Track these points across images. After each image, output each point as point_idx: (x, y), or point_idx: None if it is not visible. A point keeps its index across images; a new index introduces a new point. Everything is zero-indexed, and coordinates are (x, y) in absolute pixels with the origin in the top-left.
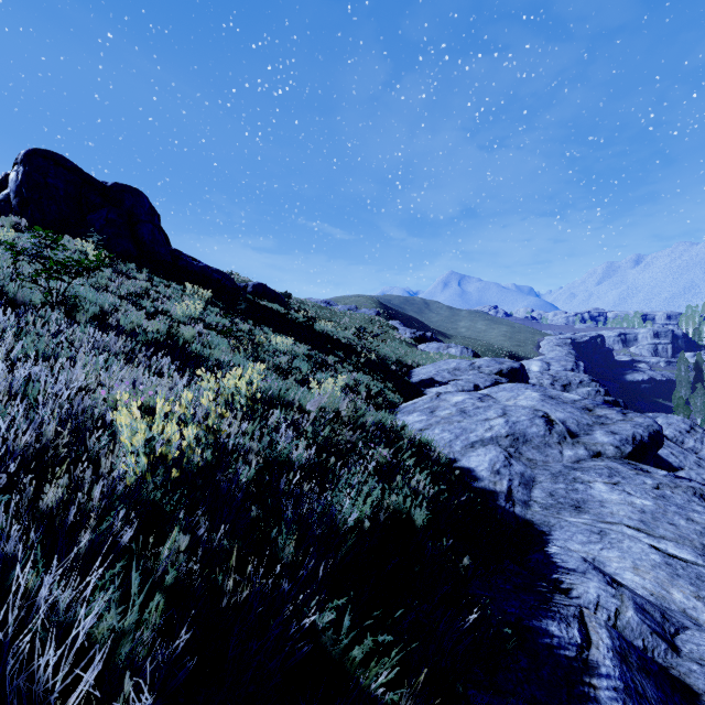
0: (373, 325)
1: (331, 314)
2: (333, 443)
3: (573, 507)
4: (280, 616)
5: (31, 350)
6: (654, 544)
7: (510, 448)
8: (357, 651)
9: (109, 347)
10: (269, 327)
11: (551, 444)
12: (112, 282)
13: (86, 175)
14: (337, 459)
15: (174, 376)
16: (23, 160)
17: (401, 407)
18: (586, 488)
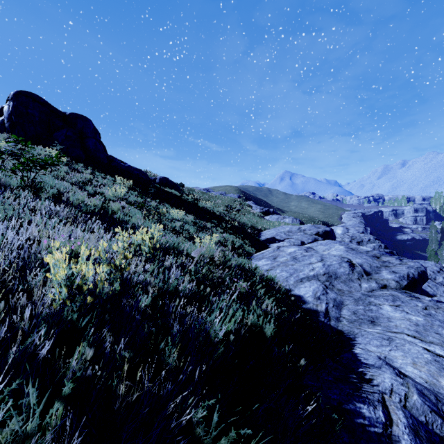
0: (236, 204)
1: (209, 197)
2: (209, 278)
3: (369, 321)
4: (165, 409)
5: (2, 215)
6: (426, 347)
7: (326, 282)
8: (223, 441)
9: (59, 214)
10: (169, 204)
11: (353, 279)
12: (68, 174)
13: (53, 108)
14: (211, 290)
15: (100, 232)
16: (13, 98)
17: (254, 255)
18: (378, 309)
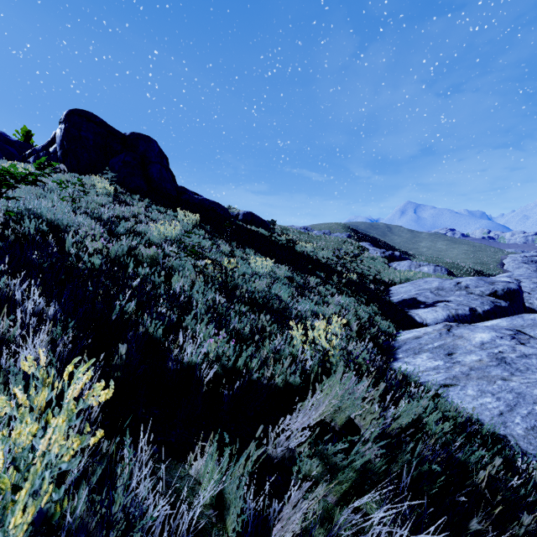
0: (346, 246)
1: (308, 238)
2: None
3: None
4: None
5: None
6: None
7: None
8: None
9: None
10: (252, 249)
11: None
12: (103, 207)
13: (110, 128)
14: None
15: None
16: (65, 119)
17: (399, 340)
18: None
